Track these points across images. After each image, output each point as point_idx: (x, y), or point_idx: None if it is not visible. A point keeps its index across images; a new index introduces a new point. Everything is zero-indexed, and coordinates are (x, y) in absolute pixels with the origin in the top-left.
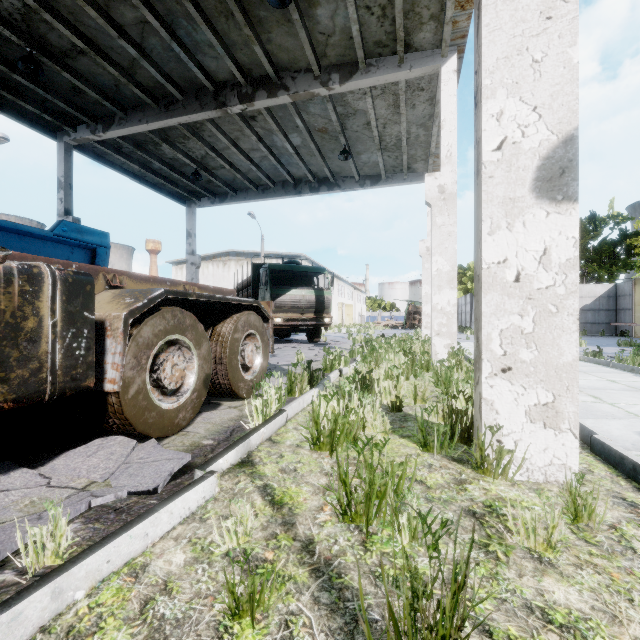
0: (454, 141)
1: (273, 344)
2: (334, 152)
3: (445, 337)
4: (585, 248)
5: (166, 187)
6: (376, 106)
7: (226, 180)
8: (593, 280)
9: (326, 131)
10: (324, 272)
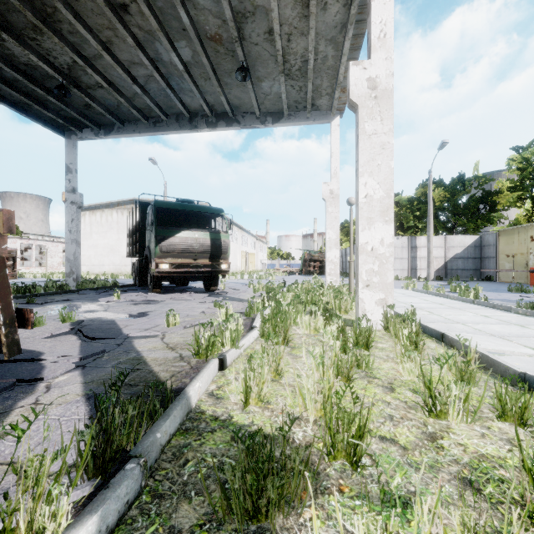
0: (389, 17)
1: (13, 331)
2: (231, 75)
3: (377, 289)
4: (456, 204)
5: (33, 109)
6: (280, 1)
7: (109, 106)
8: (460, 232)
9: (220, 40)
10: (221, 213)
